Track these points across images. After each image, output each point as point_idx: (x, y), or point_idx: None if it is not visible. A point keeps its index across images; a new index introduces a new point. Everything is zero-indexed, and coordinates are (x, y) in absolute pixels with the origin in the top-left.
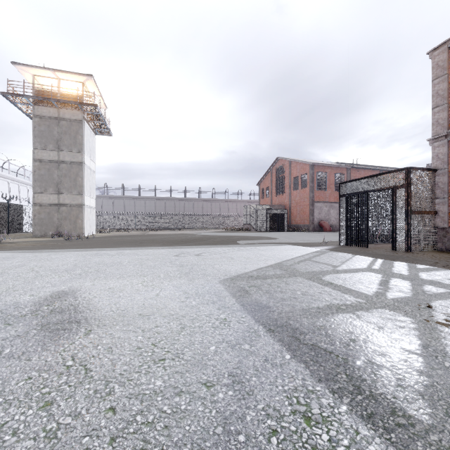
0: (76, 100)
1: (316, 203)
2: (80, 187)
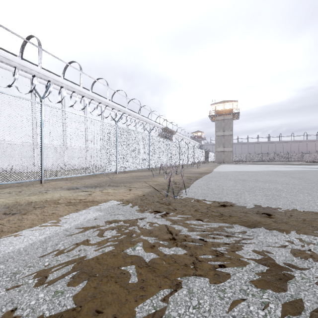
0: (230, 111)
1: None
2: (231, 144)
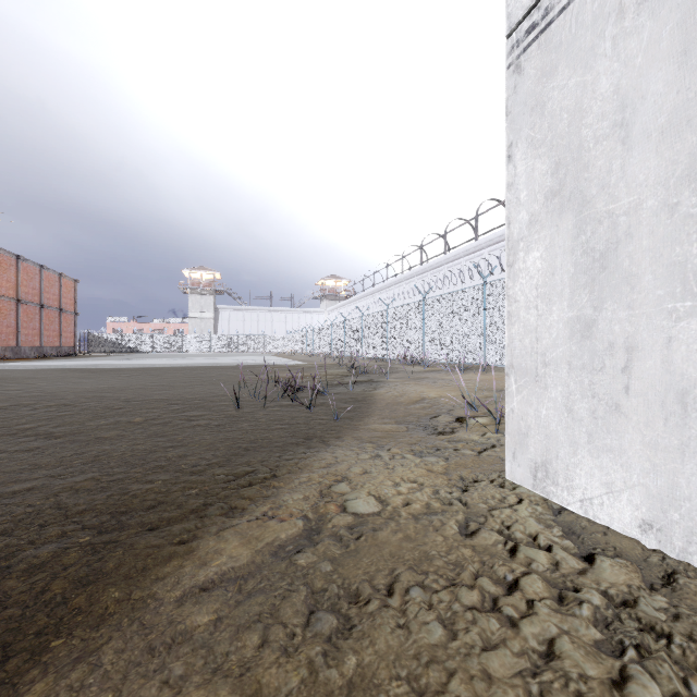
0: None
1: None
2: None
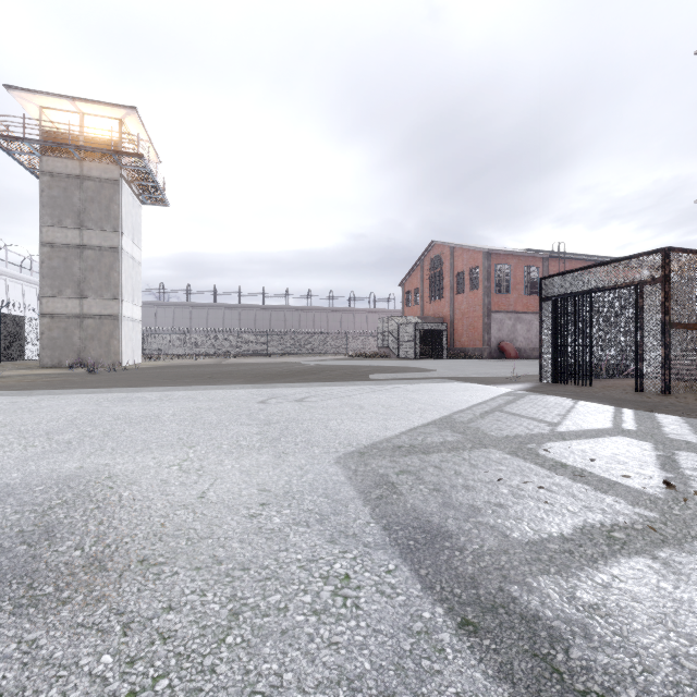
0: (109, 148)
1: (493, 314)
2: (116, 287)
